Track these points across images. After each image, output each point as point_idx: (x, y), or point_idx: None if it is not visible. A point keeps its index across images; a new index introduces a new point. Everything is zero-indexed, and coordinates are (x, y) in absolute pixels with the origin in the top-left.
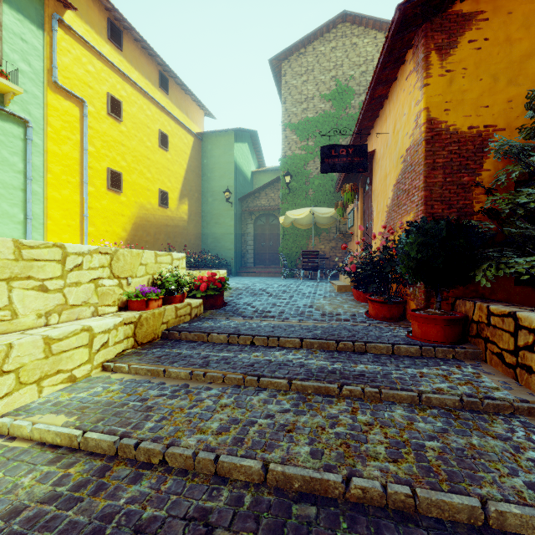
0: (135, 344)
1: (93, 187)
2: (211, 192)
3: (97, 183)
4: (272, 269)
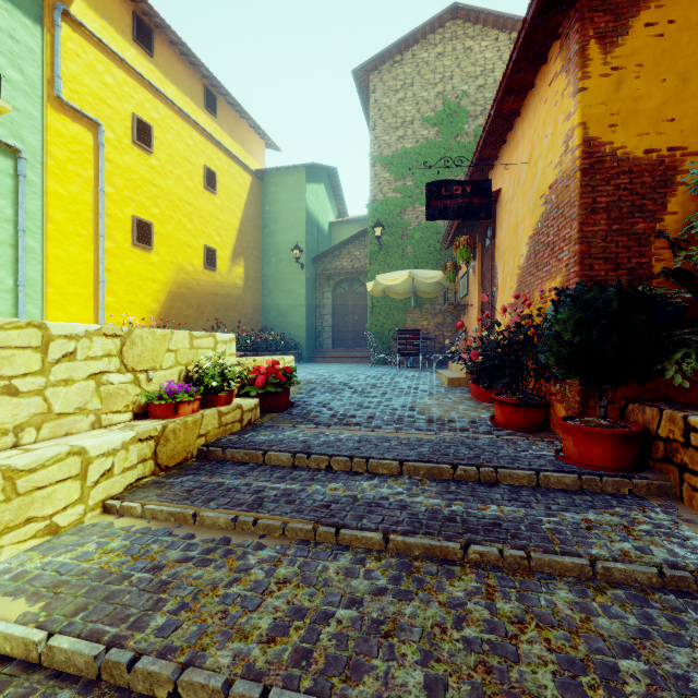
0: (155, 470)
1: (112, 242)
2: (276, 250)
3: (118, 237)
4: (357, 353)
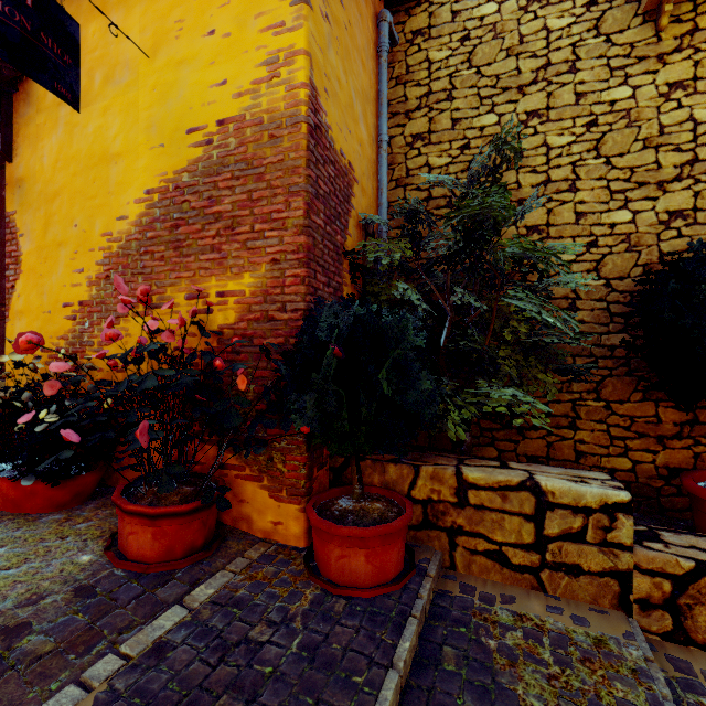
0: None
1: None
2: None
3: None
4: None
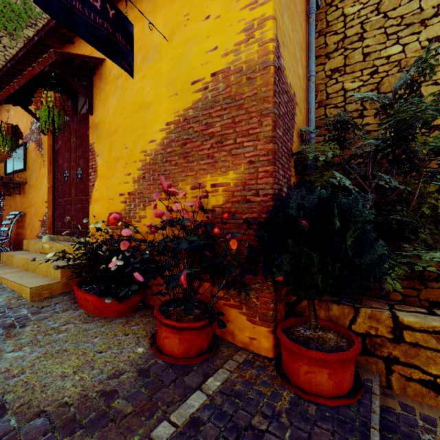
0: None
1: None
2: None
3: None
4: None
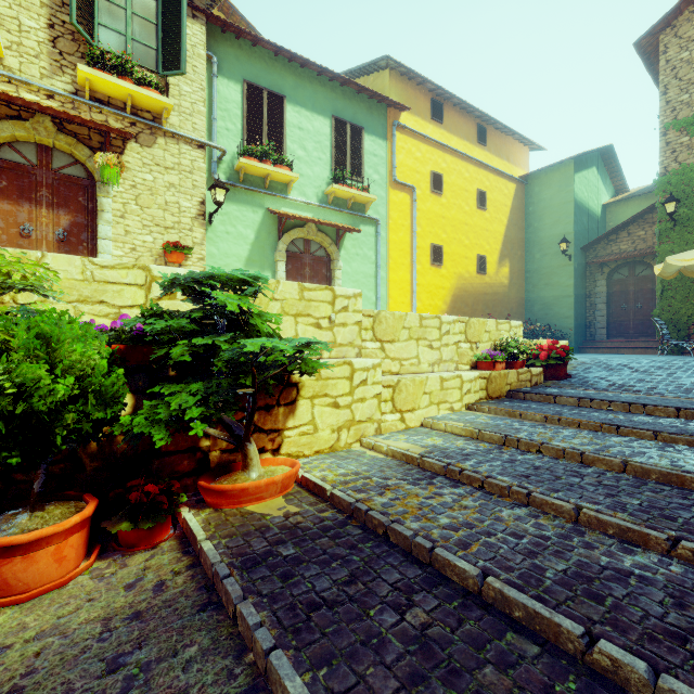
0: (486, 397)
1: (419, 265)
2: (539, 246)
3: (422, 260)
4: (641, 343)
